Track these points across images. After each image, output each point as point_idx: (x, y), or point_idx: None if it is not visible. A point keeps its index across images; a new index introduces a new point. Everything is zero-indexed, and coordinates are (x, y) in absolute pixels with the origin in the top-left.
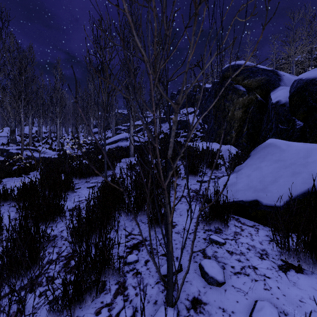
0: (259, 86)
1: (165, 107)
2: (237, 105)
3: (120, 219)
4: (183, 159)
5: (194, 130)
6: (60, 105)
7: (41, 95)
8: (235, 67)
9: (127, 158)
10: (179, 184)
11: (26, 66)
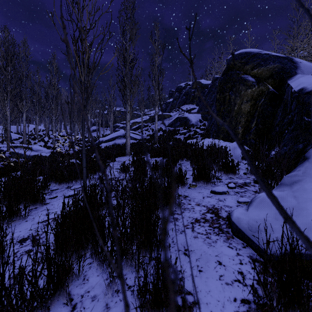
0: (271, 75)
1: (164, 104)
2: (244, 97)
3: (90, 270)
4: (186, 158)
5: (194, 127)
6: (55, 102)
7: (38, 91)
8: (242, 55)
9: (122, 157)
10: (186, 196)
11: (13, 56)
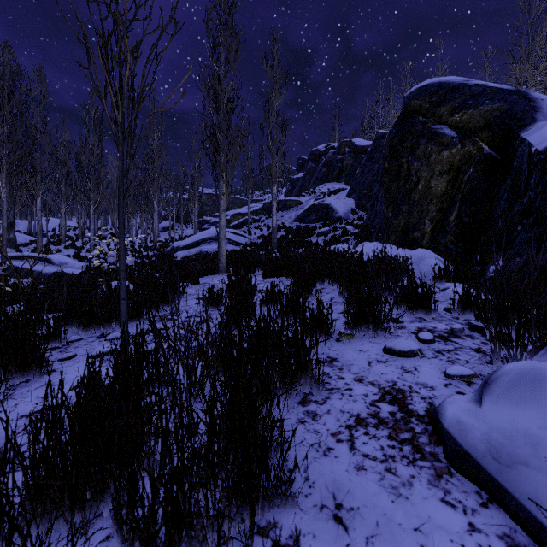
0: (487, 124)
1: (288, 183)
2: (436, 166)
3: None
4: (330, 279)
5: (342, 222)
6: (94, 177)
7: (64, 159)
8: (433, 88)
9: (213, 276)
10: (332, 360)
11: (13, 92)
